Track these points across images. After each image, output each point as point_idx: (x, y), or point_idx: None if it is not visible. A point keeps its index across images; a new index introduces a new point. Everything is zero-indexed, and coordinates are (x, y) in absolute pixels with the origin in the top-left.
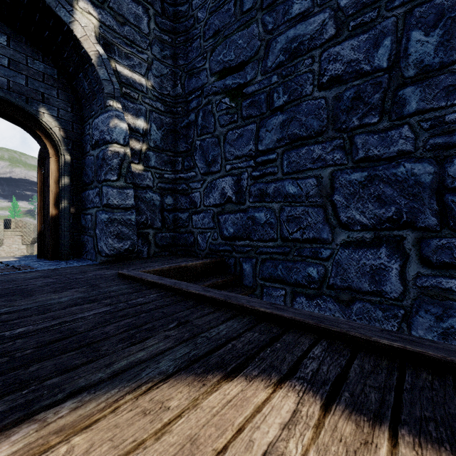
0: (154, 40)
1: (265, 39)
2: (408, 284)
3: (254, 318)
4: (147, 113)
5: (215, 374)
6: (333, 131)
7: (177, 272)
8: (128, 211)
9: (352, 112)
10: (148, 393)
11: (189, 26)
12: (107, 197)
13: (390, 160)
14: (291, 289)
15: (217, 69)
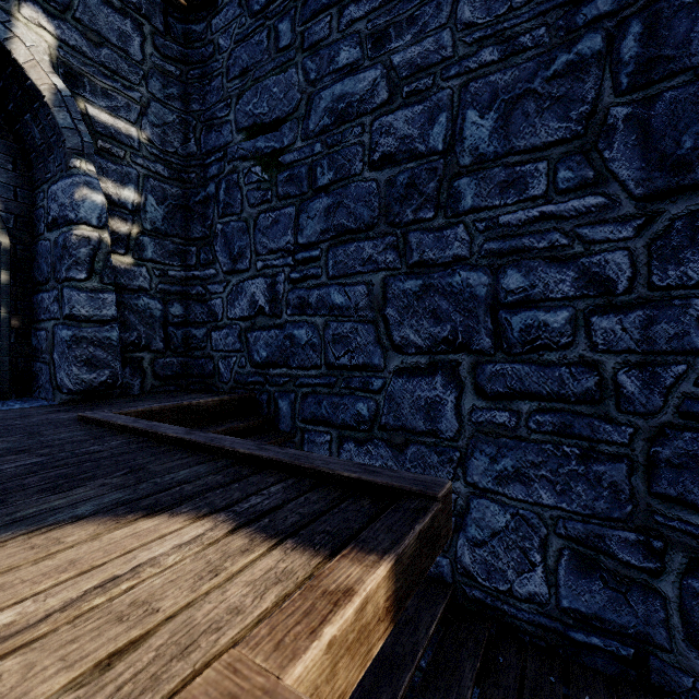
0: (153, 71)
1: (306, 92)
2: (464, 420)
3: (231, 462)
4: (139, 180)
5: (138, 514)
6: (385, 225)
7: (176, 414)
8: (106, 325)
9: (406, 203)
10: (47, 533)
11: (207, 56)
12: (70, 305)
13: (445, 267)
14: (338, 433)
15: (245, 124)
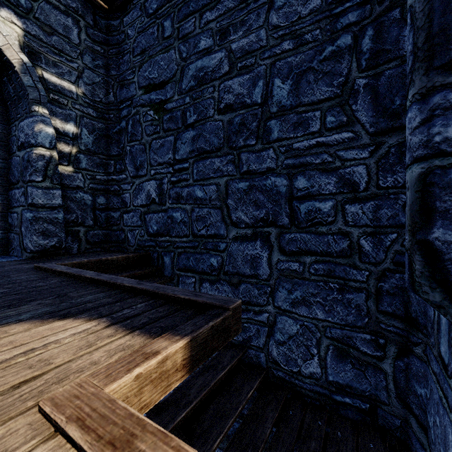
0: (86, 50)
1: (180, 65)
2: (273, 268)
3: (120, 291)
4: (77, 118)
5: (56, 318)
6: (227, 148)
7: (97, 265)
8: (55, 210)
9: (239, 135)
10: (0, 328)
11: (120, 40)
12: (32, 197)
13: (262, 174)
14: (199, 277)
15: (144, 84)
